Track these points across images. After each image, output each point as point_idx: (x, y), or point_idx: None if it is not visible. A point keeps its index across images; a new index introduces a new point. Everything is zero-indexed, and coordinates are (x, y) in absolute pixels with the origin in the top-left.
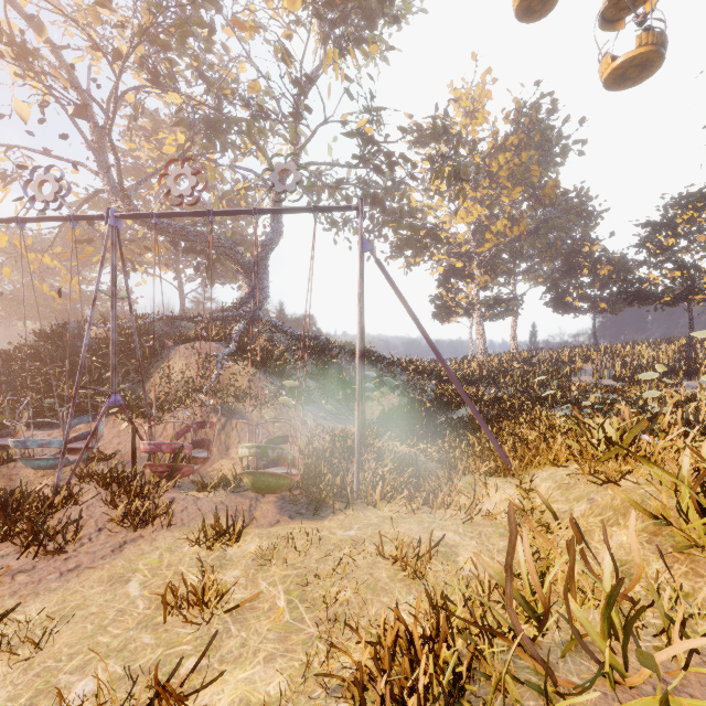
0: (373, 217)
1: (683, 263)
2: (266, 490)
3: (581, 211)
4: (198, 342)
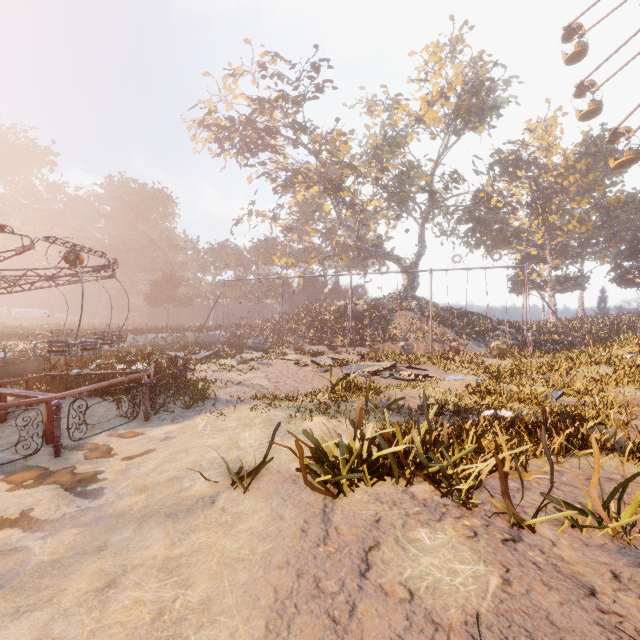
0: (475, 229)
1: None
2: (503, 354)
3: None
4: (402, 311)
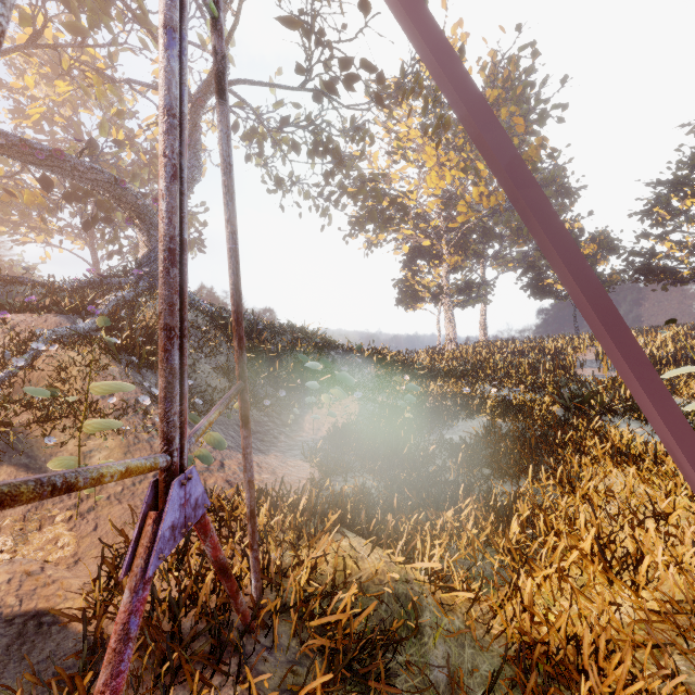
0: (327, 173)
1: None
2: None
3: (559, 186)
4: (24, 314)
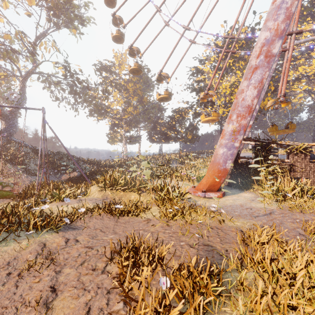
0: (76, 99)
1: (175, 130)
2: (2, 196)
3: (159, 108)
4: None
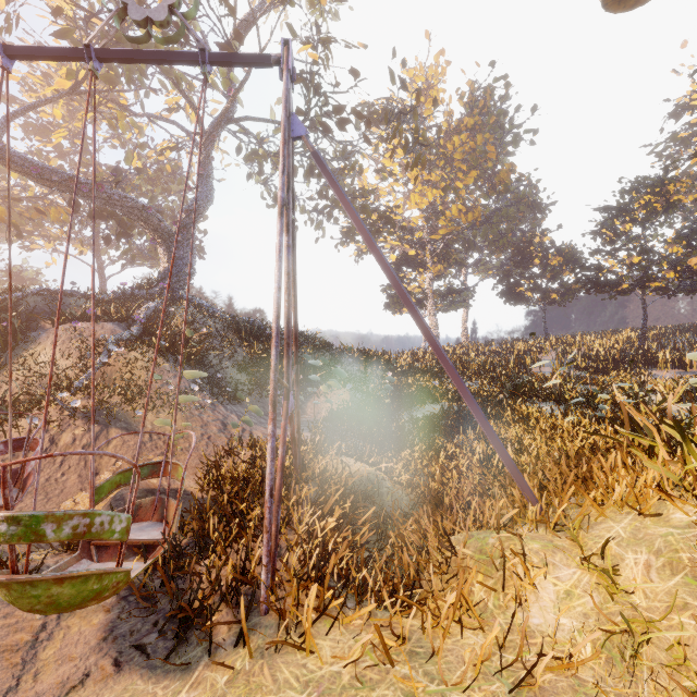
0: (321, 192)
1: (643, 247)
2: (52, 611)
3: (531, 202)
4: (85, 323)
